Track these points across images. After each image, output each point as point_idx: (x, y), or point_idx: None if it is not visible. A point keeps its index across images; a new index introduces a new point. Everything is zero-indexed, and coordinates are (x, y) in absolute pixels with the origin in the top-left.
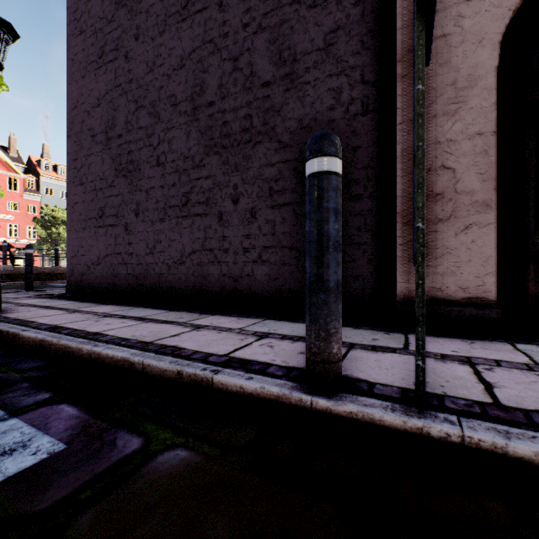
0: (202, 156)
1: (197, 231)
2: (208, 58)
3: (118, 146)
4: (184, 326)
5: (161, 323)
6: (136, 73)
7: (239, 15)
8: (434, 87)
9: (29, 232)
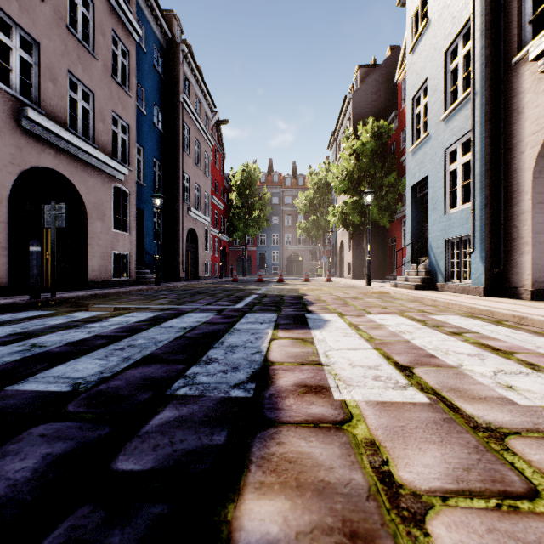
0: None
1: None
2: None
3: None
4: None
5: None
6: None
7: None
8: None
9: None
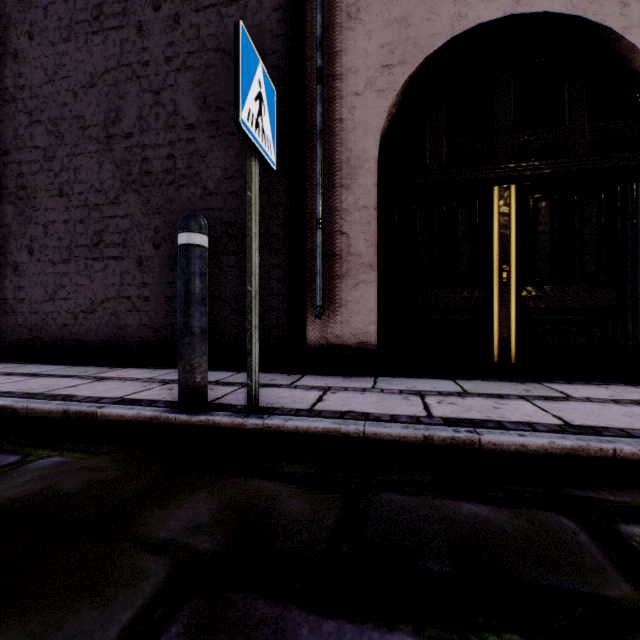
0: (118, 192)
1: (112, 276)
2: (125, 84)
3: (3, 165)
4: (86, 378)
5: (58, 378)
6: (29, 79)
7: (161, 46)
8: (334, 162)
9: None
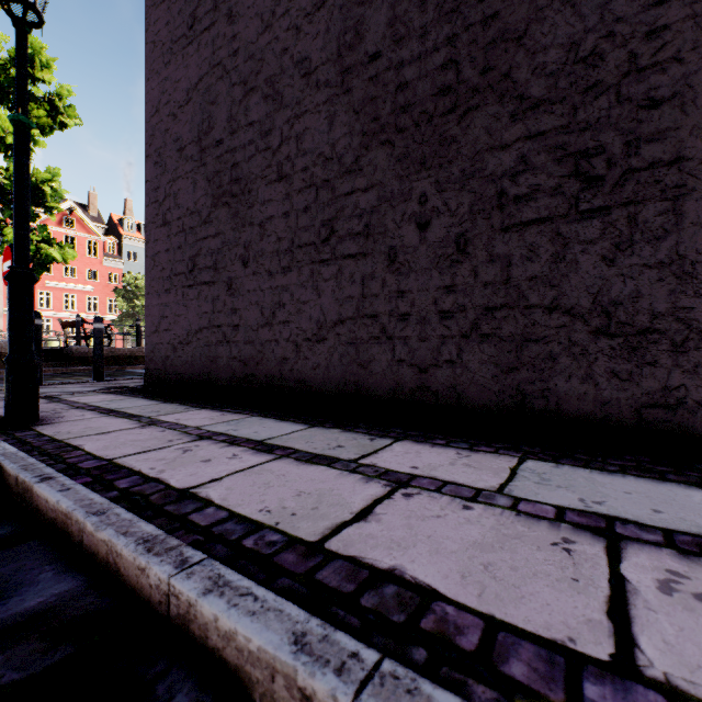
0: (357, 152)
1: (348, 284)
2: None
3: (216, 159)
4: (363, 475)
5: (309, 463)
6: (243, 38)
7: None
8: None
9: (110, 306)
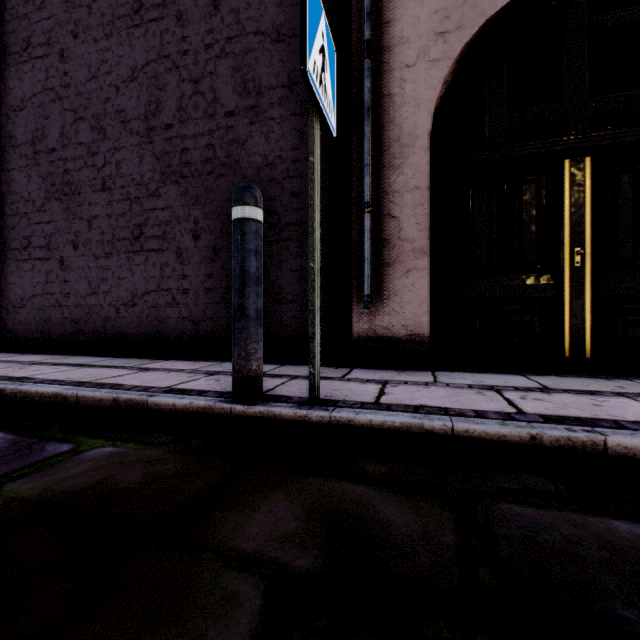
0: (158, 184)
1: (152, 268)
2: (165, 75)
3: (50, 163)
4: (131, 369)
5: (103, 368)
6: (74, 77)
7: (201, 34)
8: (382, 141)
9: None
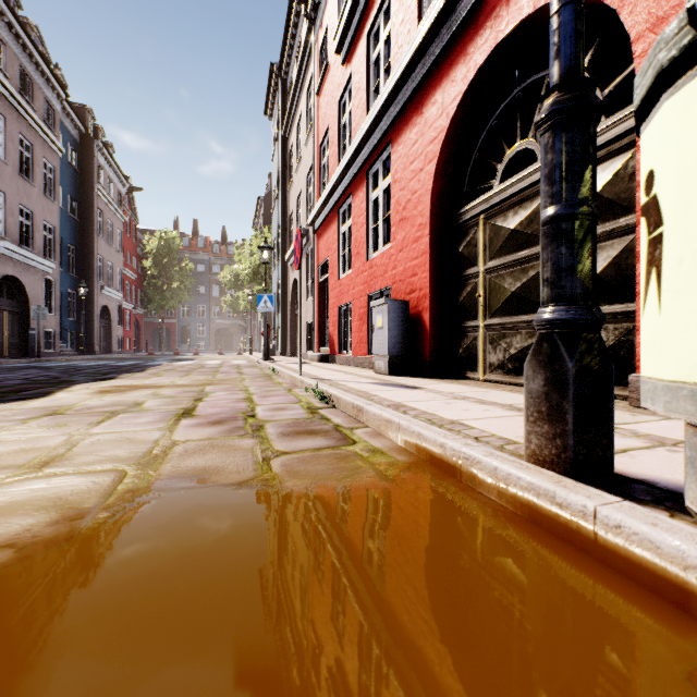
0: None
1: None
2: None
3: None
4: None
5: None
6: None
7: None
8: None
9: None
